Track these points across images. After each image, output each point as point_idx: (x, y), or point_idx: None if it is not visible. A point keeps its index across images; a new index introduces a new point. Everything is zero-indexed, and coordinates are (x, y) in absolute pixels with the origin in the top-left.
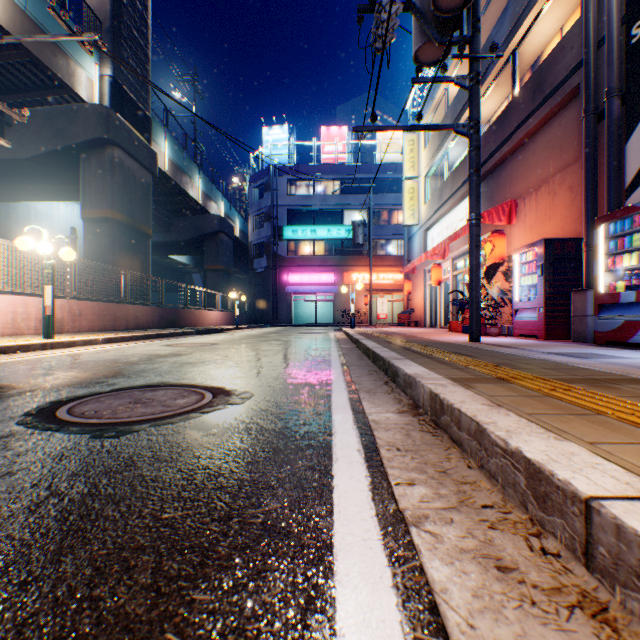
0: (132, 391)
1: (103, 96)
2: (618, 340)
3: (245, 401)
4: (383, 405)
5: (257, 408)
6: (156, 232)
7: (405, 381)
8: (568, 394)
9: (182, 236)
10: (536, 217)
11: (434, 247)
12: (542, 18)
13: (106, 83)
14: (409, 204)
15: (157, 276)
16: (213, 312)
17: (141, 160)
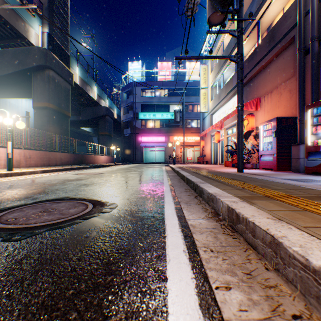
0: (45, 203)
1: (44, 43)
2: (319, 171)
3: (112, 210)
4: (196, 213)
5: (118, 215)
6: (73, 115)
7: (208, 197)
8: (319, 209)
9: (87, 117)
10: (271, 106)
11: (216, 123)
12: (273, 3)
13: (45, 36)
14: (203, 101)
15: (74, 138)
16: (102, 156)
17: (64, 77)
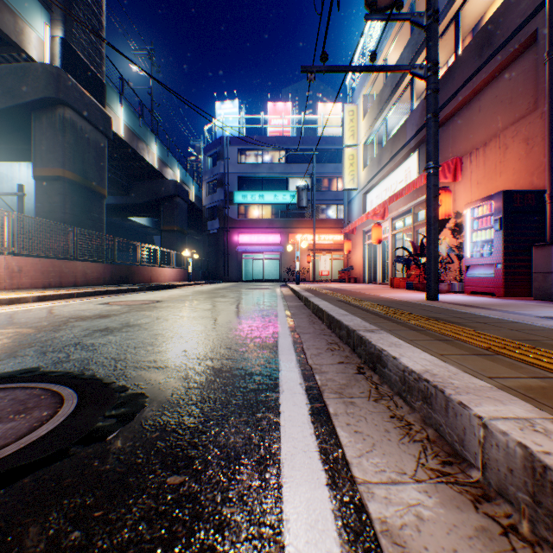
0: None
1: (54, 57)
2: None
3: (119, 428)
4: (382, 445)
5: (128, 459)
6: (116, 195)
7: (406, 382)
8: None
9: (140, 199)
10: (484, 173)
11: (375, 207)
12: None
13: (57, 44)
14: (349, 170)
15: (121, 237)
16: (167, 269)
17: (94, 122)
